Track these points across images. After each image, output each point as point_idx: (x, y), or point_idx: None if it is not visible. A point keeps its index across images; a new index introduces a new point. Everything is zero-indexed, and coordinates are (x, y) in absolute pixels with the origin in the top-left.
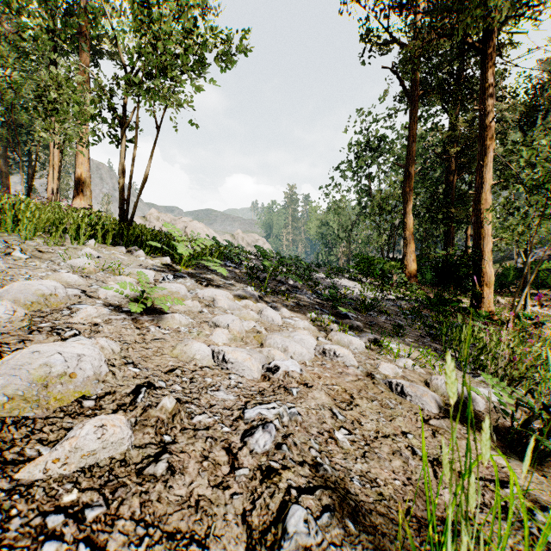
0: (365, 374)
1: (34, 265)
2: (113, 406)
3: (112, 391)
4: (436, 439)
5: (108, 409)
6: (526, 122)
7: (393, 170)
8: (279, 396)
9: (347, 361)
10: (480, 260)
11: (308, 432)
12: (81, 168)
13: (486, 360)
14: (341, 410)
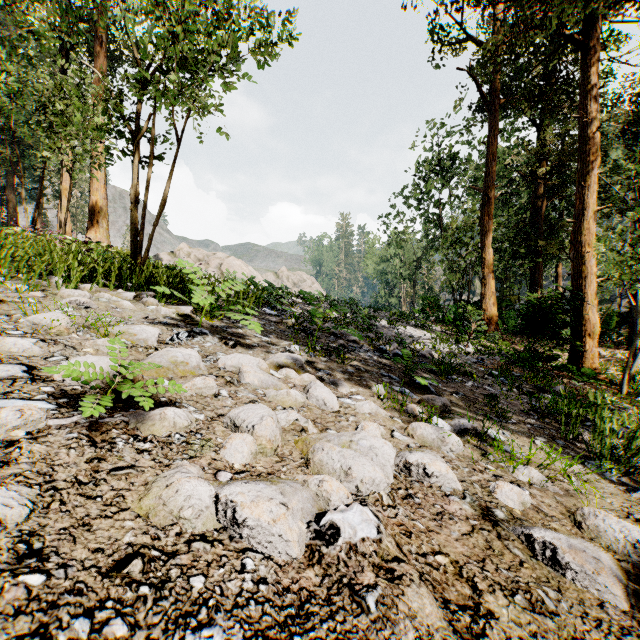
0: (479, 513)
1: None
2: None
3: None
4: None
5: None
6: (633, 135)
7: (467, 195)
8: (340, 618)
9: (445, 483)
10: (581, 304)
11: None
12: (96, 195)
13: (636, 459)
14: None
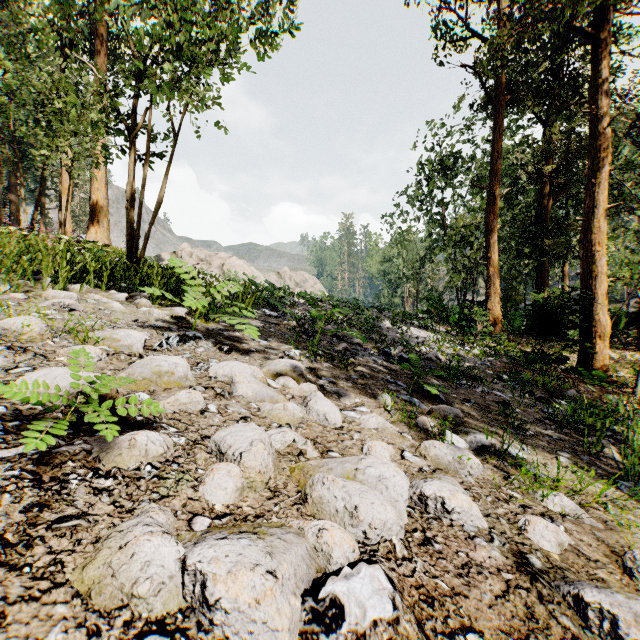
0: (512, 563)
1: None
2: None
3: None
4: None
5: None
6: None
7: (471, 193)
8: None
9: (468, 521)
10: (591, 305)
11: None
12: (97, 194)
13: None
14: None
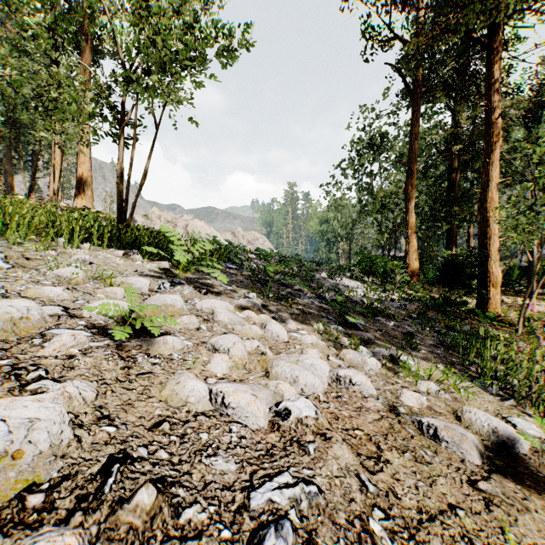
0: (387, 409)
1: (15, 276)
2: (69, 503)
3: (73, 472)
4: (492, 514)
5: (61, 509)
6: (531, 119)
7: (394, 167)
8: (292, 457)
9: (365, 390)
10: (486, 260)
11: (334, 523)
12: (82, 167)
13: (512, 378)
14: (370, 474)
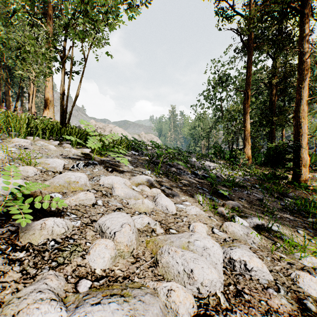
0: (297, 308)
1: None
2: None
3: None
4: None
5: None
6: None
7: (236, 94)
8: None
9: (261, 276)
10: (299, 149)
11: None
12: (48, 95)
13: None
14: None
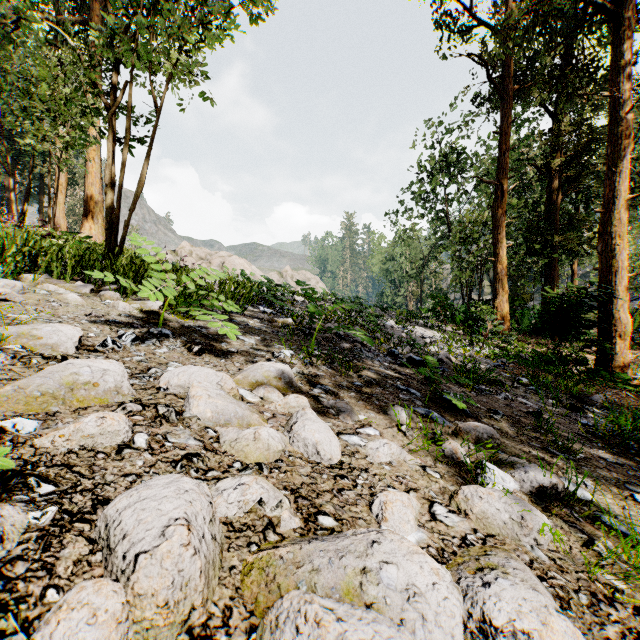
0: None
1: None
2: None
3: None
4: None
5: None
6: None
7: (478, 189)
8: None
9: None
10: (610, 302)
11: None
12: (91, 190)
13: None
14: None
